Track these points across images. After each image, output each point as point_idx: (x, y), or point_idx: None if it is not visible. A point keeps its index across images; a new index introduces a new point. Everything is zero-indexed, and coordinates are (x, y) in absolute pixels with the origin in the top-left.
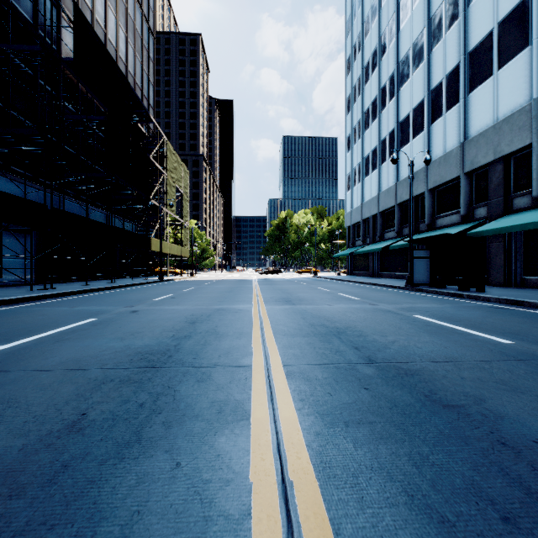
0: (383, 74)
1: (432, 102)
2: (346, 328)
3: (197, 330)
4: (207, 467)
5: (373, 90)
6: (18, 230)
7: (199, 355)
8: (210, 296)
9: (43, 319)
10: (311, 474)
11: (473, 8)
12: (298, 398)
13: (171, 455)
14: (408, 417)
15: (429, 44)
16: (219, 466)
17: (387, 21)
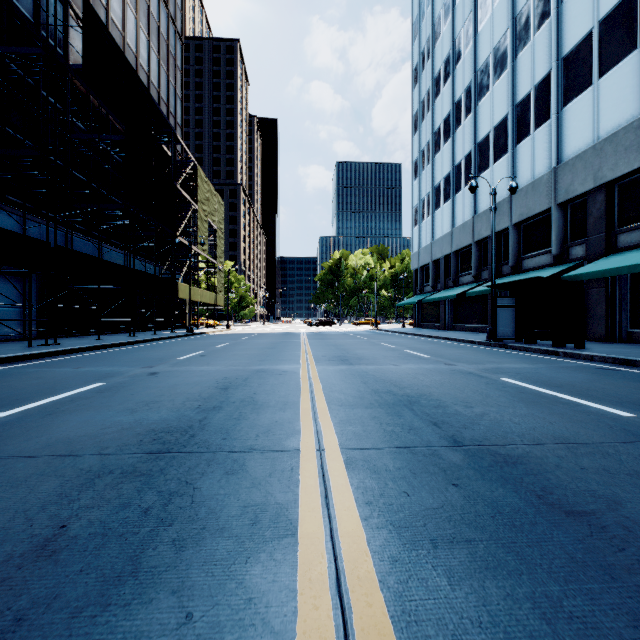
0: (458, 85)
1: (517, 119)
2: (419, 396)
3: (230, 399)
4: (231, 622)
5: (446, 105)
6: (16, 273)
7: (231, 434)
8: (248, 353)
9: (37, 384)
10: (389, 636)
11: (568, 4)
12: (362, 501)
13: (179, 599)
14: (521, 531)
15: (513, 48)
16: (251, 619)
17: (463, 22)
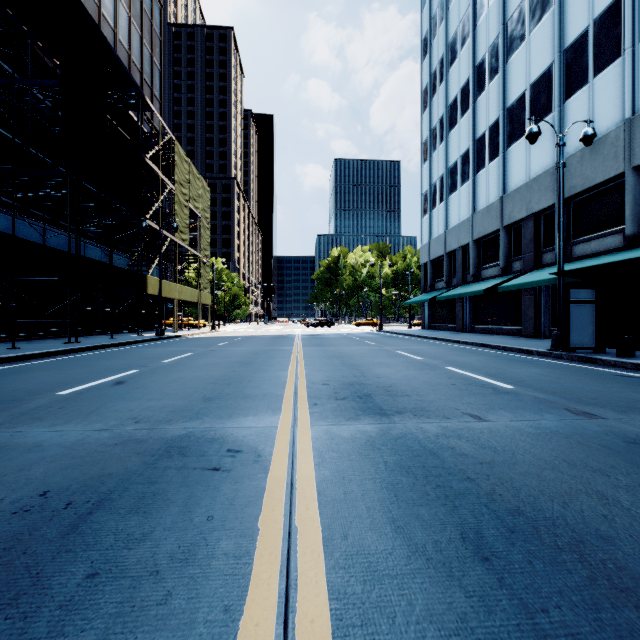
0: (480, 45)
1: (567, 68)
2: None
3: None
4: None
5: (463, 71)
6: None
7: None
8: (201, 377)
9: None
10: None
11: None
12: None
13: None
14: None
15: None
16: None
17: None
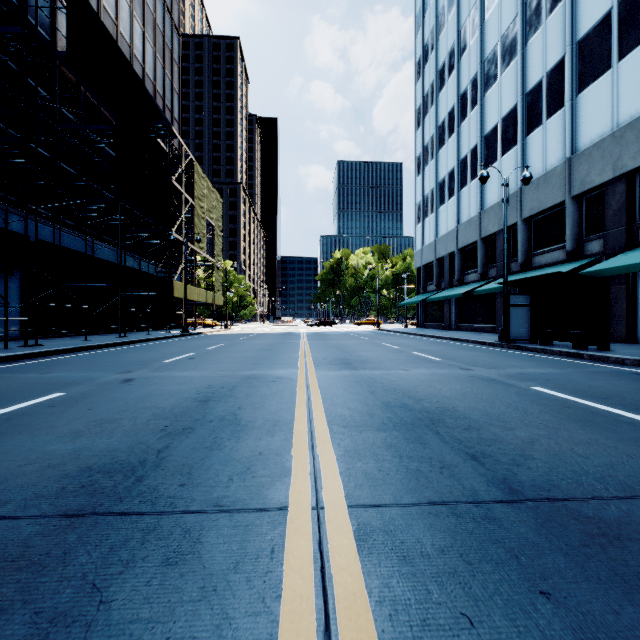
0: (463, 77)
1: (528, 109)
2: (442, 411)
3: (208, 416)
4: None
5: (450, 98)
6: None
7: (194, 475)
8: (242, 356)
9: None
10: None
11: None
12: None
13: None
14: None
15: (523, 34)
16: None
17: (469, 10)
